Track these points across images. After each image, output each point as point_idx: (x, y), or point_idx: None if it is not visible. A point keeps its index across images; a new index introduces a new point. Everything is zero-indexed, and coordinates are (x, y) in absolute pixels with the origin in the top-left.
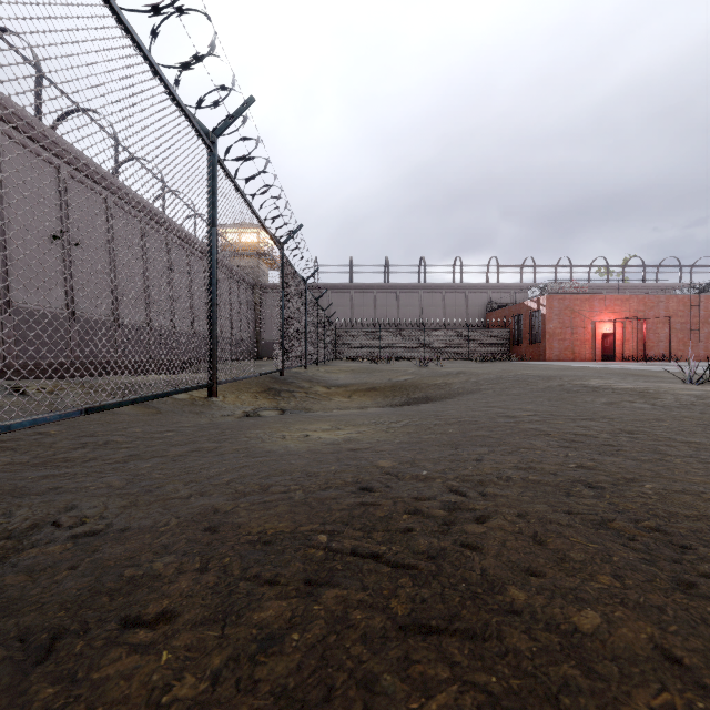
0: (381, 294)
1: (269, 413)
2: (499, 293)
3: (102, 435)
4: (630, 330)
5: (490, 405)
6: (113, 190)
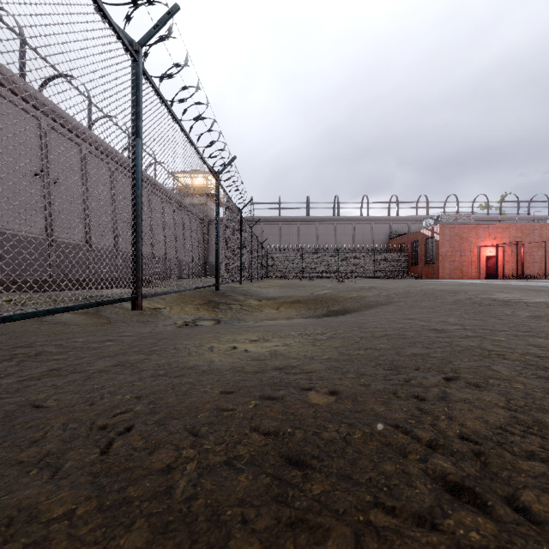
0: (303, 225)
1: (205, 322)
2: (399, 224)
3: (39, 346)
4: (510, 253)
5: (410, 317)
6: (86, 139)
